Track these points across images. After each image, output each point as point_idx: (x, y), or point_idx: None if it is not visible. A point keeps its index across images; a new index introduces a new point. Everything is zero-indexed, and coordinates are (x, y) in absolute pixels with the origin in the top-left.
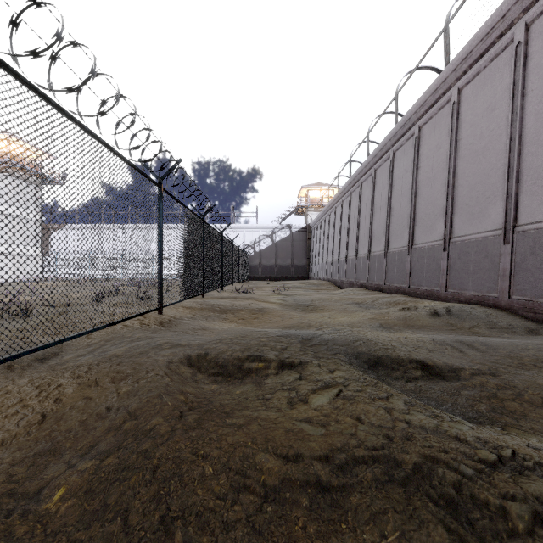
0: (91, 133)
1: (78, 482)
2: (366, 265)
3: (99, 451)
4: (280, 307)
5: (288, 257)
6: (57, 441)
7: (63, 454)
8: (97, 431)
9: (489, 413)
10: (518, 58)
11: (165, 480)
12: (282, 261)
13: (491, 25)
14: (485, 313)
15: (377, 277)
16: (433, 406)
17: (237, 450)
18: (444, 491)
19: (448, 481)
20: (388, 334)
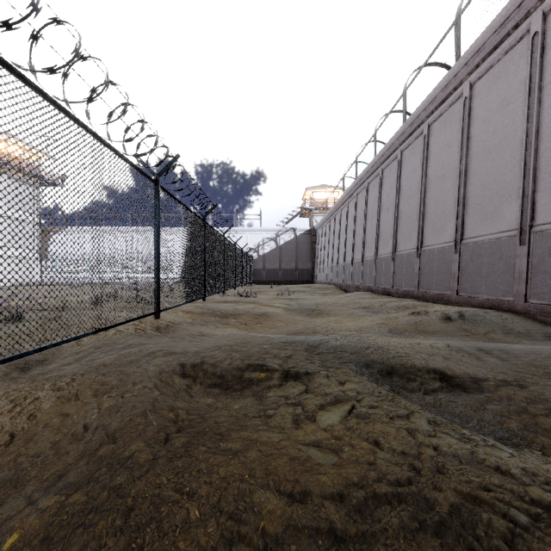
0: (77, 121)
1: (35, 525)
2: (373, 268)
3: (67, 484)
4: (284, 311)
5: (292, 260)
6: (21, 469)
7: (25, 485)
8: (69, 456)
9: (522, 432)
10: (535, 49)
11: (139, 528)
12: (287, 265)
13: (506, 16)
14: (500, 318)
15: (385, 281)
16: (459, 424)
17: (231, 487)
18: (492, 545)
19: (496, 531)
20: (399, 340)
